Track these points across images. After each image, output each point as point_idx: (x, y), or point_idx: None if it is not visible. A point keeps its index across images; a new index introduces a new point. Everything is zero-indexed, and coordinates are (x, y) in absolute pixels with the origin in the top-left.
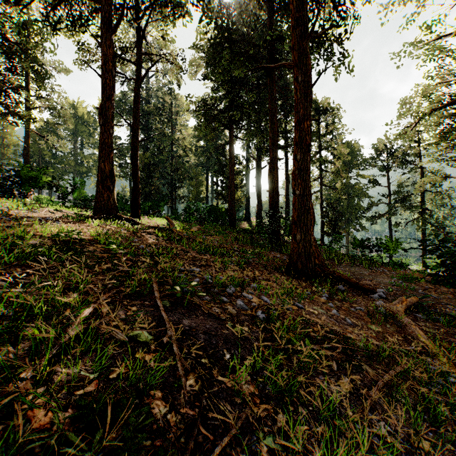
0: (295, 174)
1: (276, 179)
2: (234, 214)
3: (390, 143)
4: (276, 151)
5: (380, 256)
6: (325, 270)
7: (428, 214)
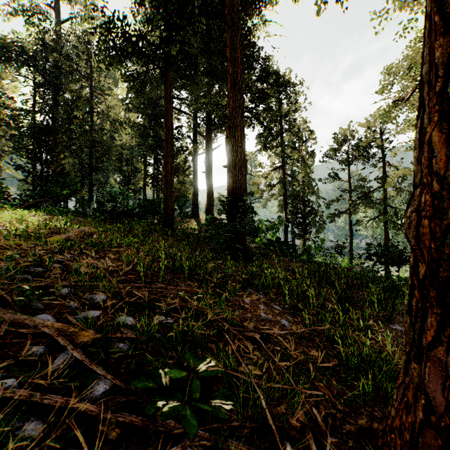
0: None
1: (241, 145)
2: (171, 207)
3: (351, 134)
4: (239, 96)
5: (388, 270)
6: None
7: (393, 212)
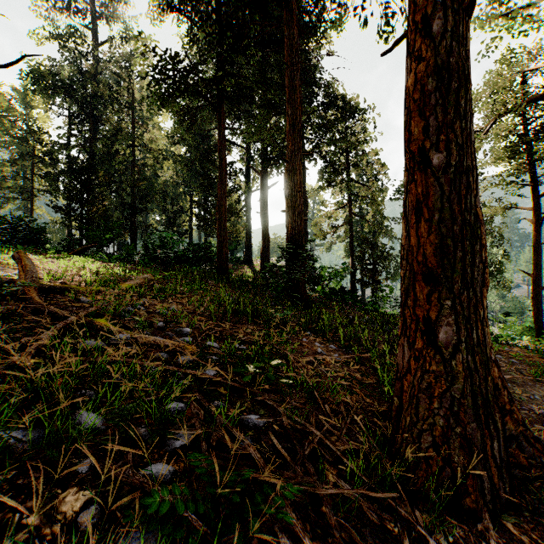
0: (424, 92)
1: (300, 190)
2: (225, 253)
3: None
4: (298, 139)
5: None
6: (537, 455)
7: None
